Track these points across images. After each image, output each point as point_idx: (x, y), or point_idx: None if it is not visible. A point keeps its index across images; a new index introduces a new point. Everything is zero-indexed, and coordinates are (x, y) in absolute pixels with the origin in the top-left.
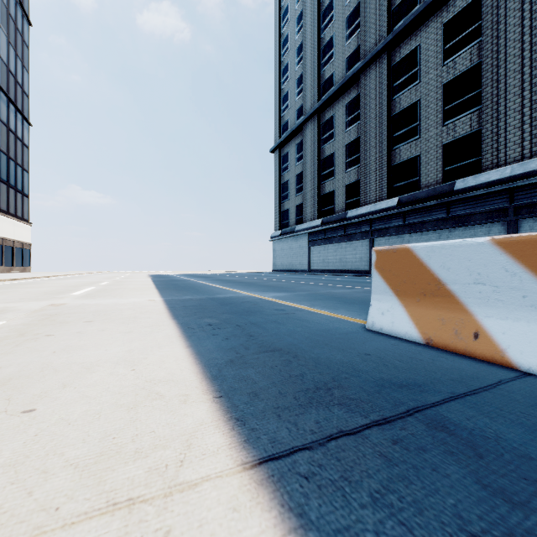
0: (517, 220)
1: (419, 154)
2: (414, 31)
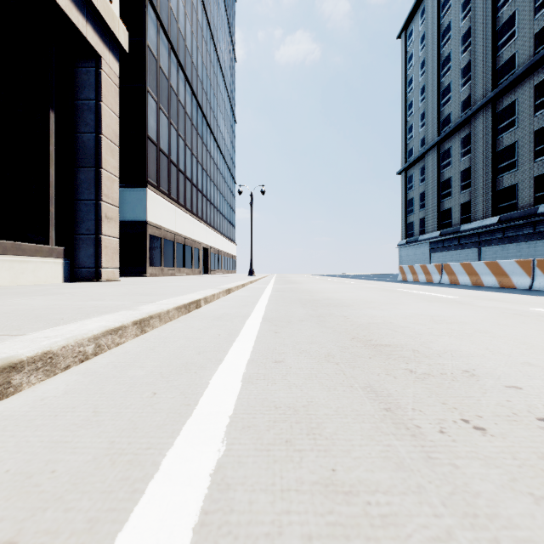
0: None
1: (517, 183)
2: (513, 88)
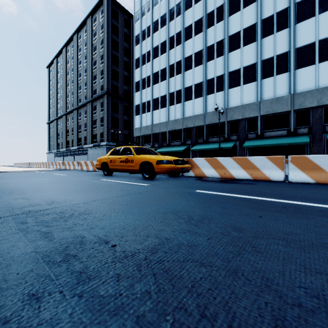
0: (75, 156)
1: (70, 140)
2: (69, 114)
